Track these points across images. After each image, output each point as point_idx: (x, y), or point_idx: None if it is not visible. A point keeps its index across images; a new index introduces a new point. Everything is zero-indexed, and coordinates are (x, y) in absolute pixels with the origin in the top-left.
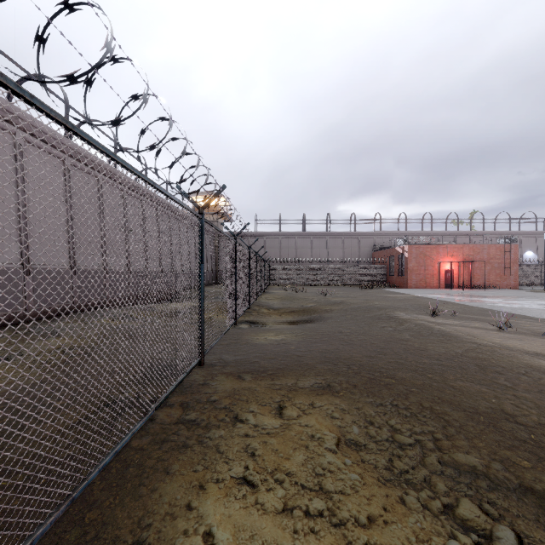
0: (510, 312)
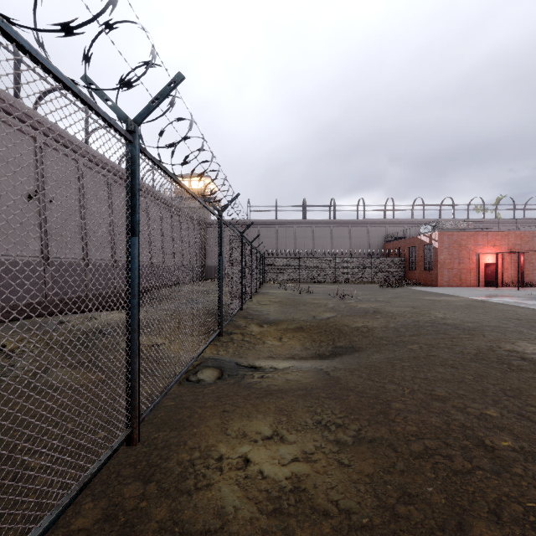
0: None
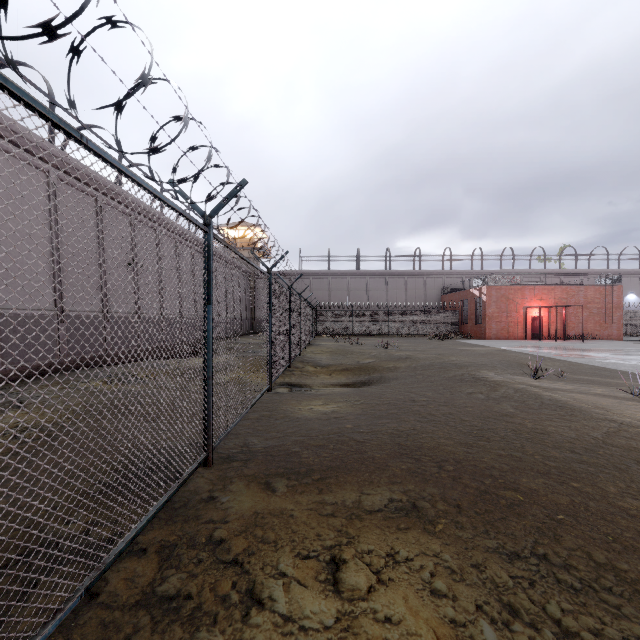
0: (633, 371)
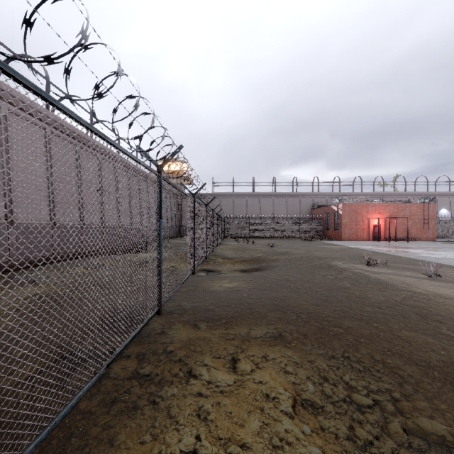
0: (434, 261)
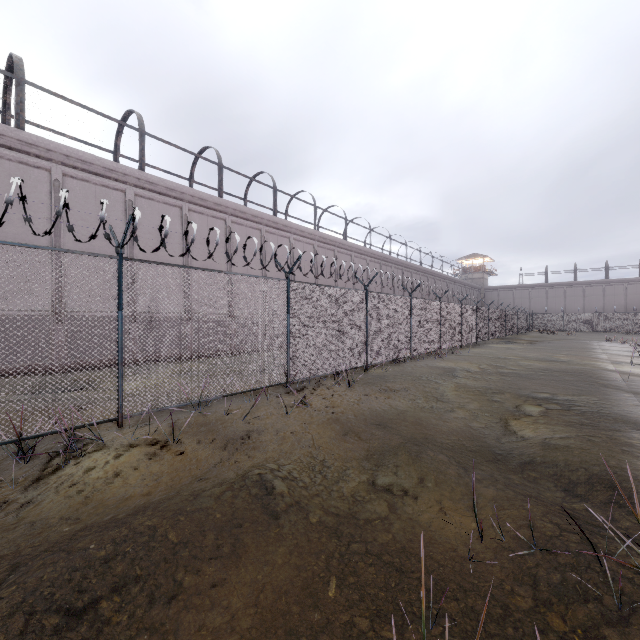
0: None
